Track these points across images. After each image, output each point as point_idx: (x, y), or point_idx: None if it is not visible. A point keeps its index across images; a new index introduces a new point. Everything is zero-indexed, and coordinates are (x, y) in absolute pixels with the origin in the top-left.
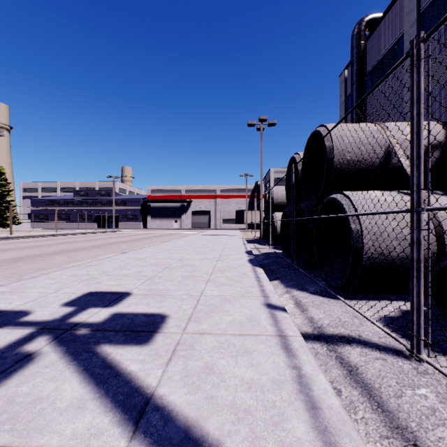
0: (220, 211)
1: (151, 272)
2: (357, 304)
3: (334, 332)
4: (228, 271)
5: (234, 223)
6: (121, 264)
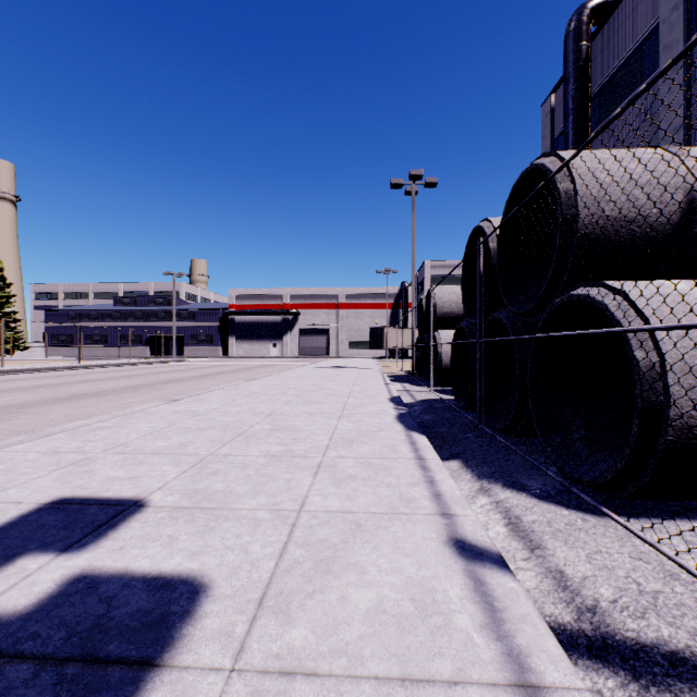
0: (345, 329)
1: (209, 443)
2: (654, 530)
3: (644, 636)
4: (360, 442)
5: (367, 349)
6: (157, 425)
